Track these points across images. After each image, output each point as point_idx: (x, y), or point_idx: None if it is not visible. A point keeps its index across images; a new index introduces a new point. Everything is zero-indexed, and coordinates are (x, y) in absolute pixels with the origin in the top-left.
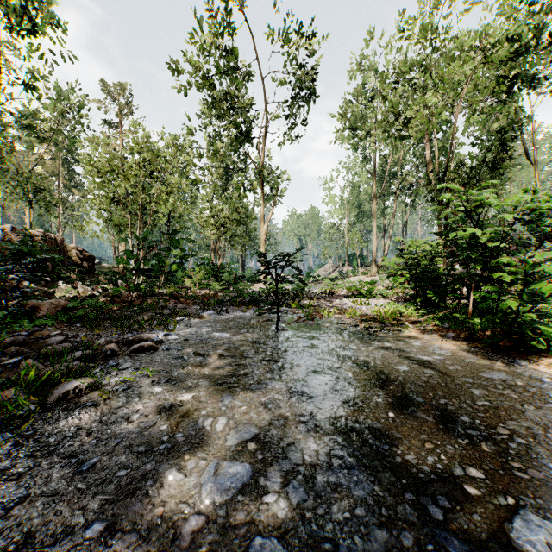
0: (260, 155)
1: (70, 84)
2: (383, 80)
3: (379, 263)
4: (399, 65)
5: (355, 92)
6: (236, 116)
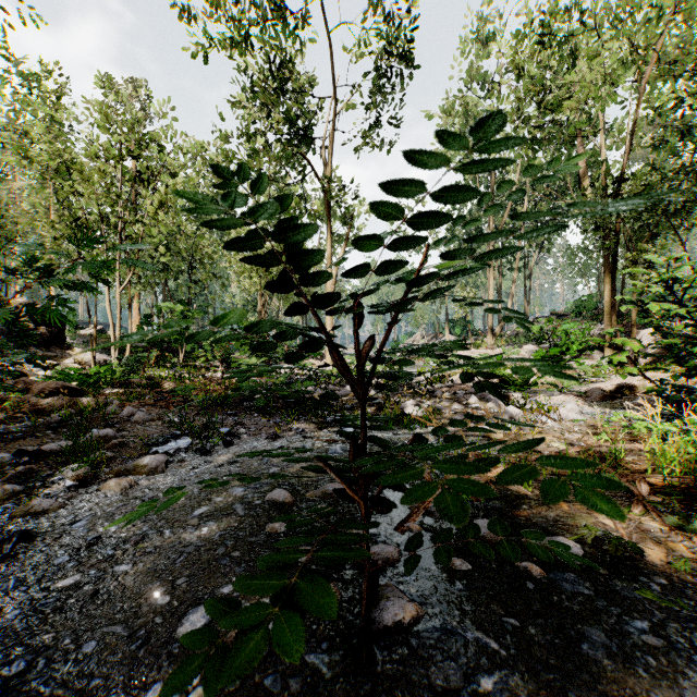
0: (326, 164)
1: (44, 65)
2: (519, 40)
3: (497, 330)
4: (549, 8)
5: (465, 81)
6: (290, 105)
